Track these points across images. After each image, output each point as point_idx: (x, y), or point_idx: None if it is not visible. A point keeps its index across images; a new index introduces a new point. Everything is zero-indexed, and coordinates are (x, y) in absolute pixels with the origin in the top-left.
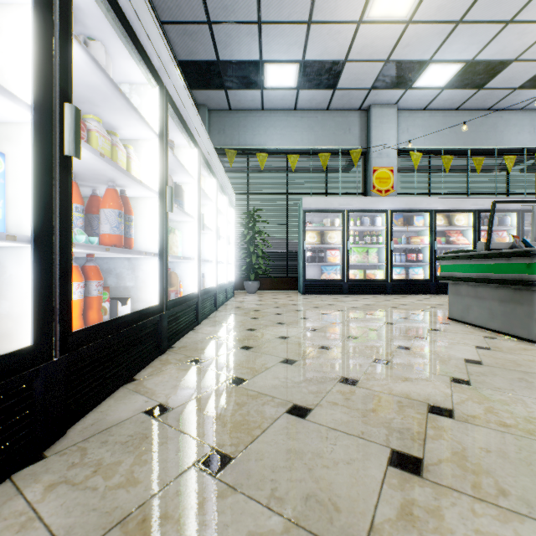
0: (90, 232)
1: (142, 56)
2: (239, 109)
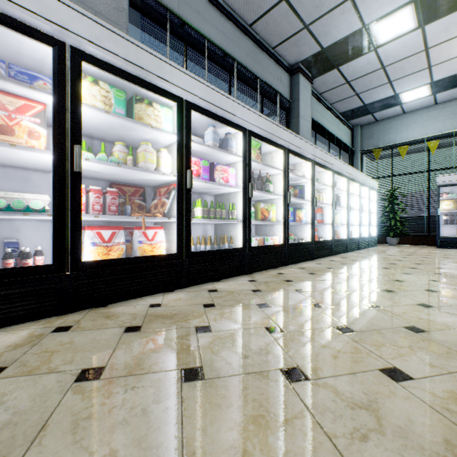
0: None
1: (327, 169)
2: (383, 119)
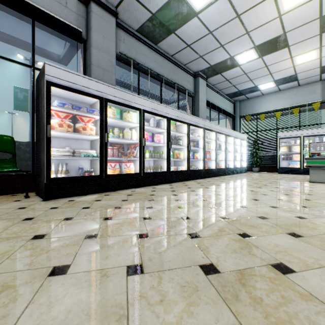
0: (205, 157)
1: (212, 131)
2: (252, 97)
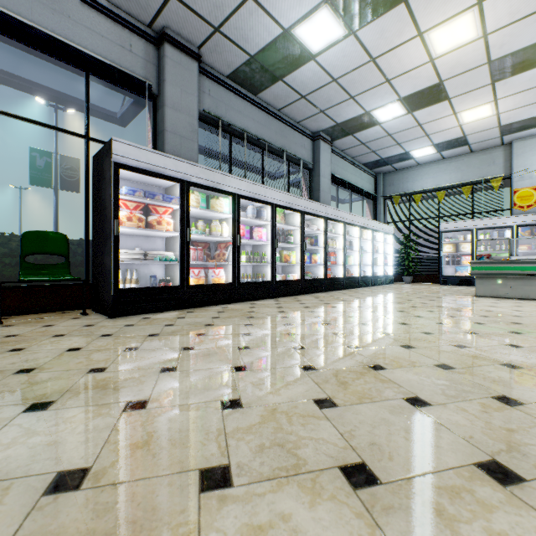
0: (328, 260)
1: (338, 222)
2: (402, 168)
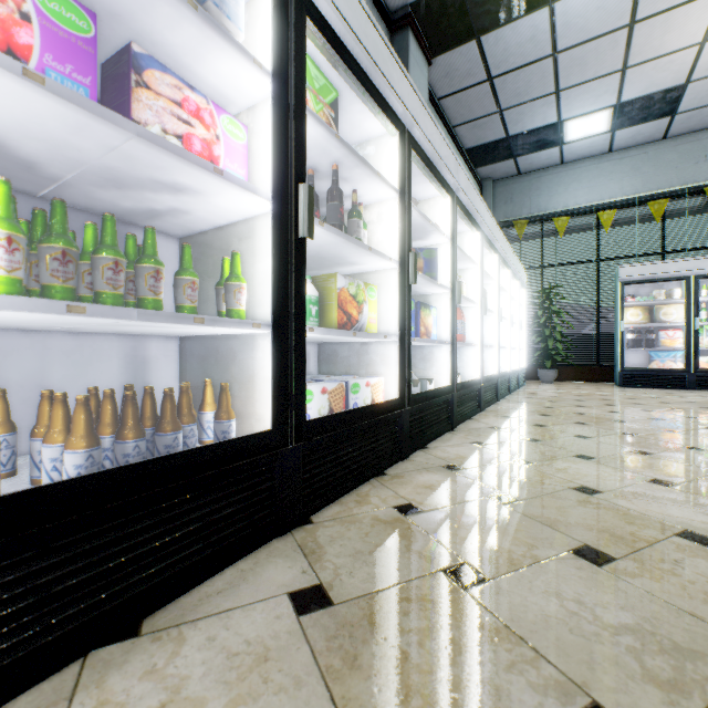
0: None
1: (474, 225)
2: (530, 171)
